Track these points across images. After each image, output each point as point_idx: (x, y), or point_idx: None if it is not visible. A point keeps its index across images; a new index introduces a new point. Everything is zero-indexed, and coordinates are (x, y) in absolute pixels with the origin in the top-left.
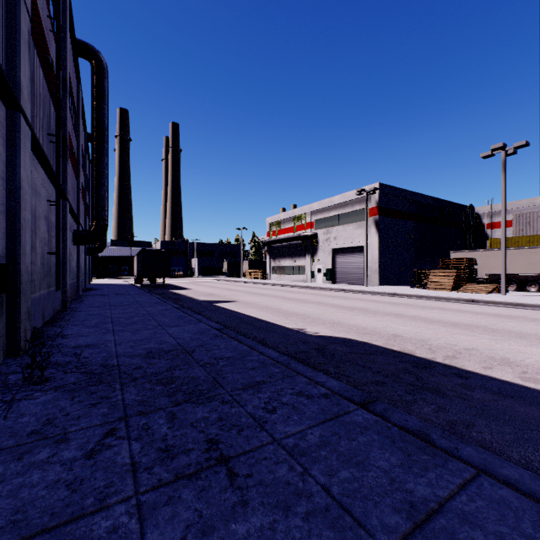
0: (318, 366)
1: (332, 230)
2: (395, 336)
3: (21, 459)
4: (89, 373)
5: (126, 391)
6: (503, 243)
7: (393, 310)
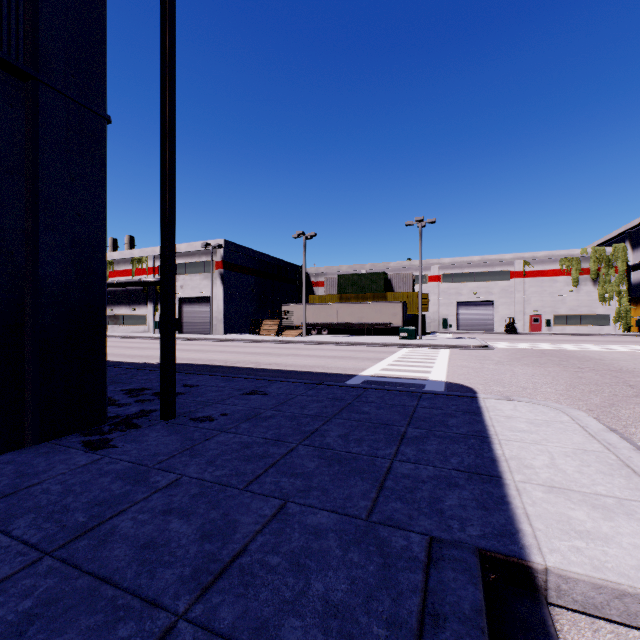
0: None
1: (178, 278)
2: (211, 360)
3: None
4: None
5: None
6: (304, 301)
7: (222, 349)
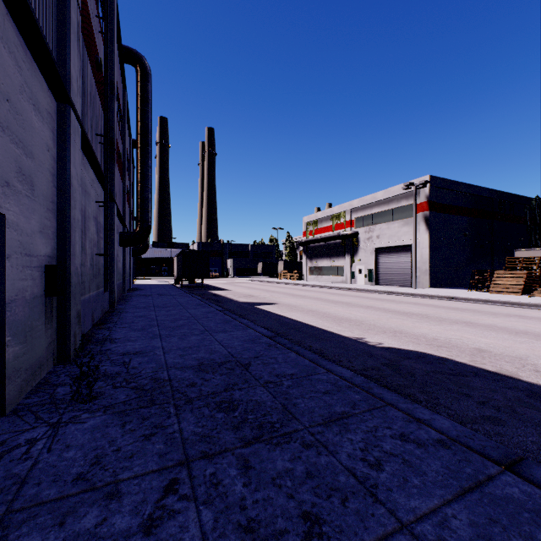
0: (400, 390)
1: (374, 228)
2: (479, 350)
3: (63, 525)
4: (140, 389)
5: (182, 417)
6: None
7: (459, 316)
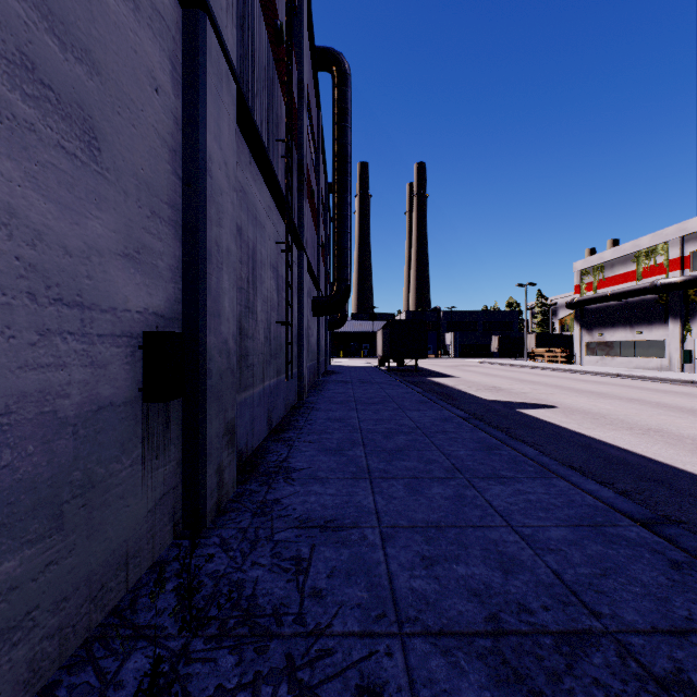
0: None
1: None
2: None
3: None
4: None
5: None
6: None
7: None
